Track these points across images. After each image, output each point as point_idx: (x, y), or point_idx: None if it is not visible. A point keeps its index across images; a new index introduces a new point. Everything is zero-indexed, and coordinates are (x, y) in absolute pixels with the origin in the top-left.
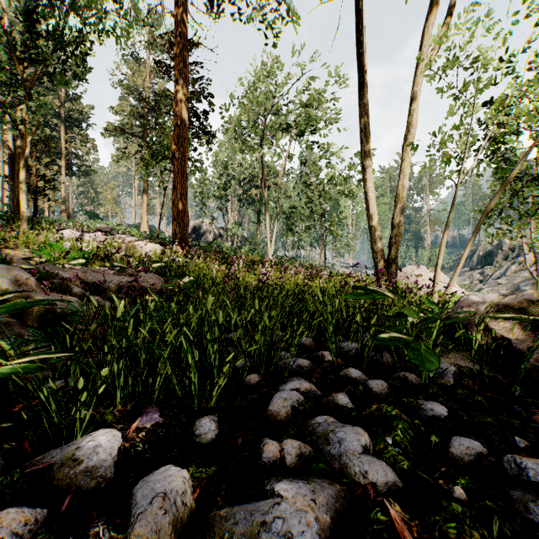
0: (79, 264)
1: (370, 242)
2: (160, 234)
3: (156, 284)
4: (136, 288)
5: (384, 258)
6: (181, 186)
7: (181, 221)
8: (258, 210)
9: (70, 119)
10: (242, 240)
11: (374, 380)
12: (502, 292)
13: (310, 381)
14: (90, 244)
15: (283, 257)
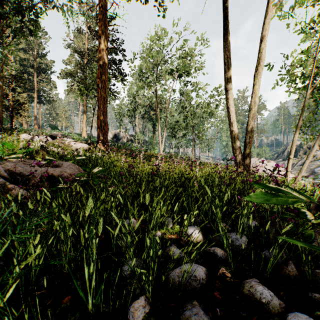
0: (17, 158)
1: (231, 142)
2: (94, 138)
3: (73, 173)
4: (55, 177)
5: (241, 153)
6: (103, 106)
7: (103, 128)
8: (154, 124)
9: (40, 68)
10: (144, 142)
11: (301, 318)
12: (303, 174)
13: (213, 315)
14: (36, 143)
15: (169, 152)
